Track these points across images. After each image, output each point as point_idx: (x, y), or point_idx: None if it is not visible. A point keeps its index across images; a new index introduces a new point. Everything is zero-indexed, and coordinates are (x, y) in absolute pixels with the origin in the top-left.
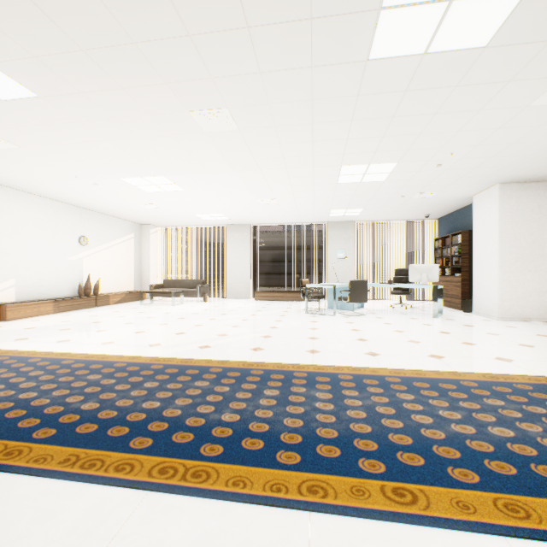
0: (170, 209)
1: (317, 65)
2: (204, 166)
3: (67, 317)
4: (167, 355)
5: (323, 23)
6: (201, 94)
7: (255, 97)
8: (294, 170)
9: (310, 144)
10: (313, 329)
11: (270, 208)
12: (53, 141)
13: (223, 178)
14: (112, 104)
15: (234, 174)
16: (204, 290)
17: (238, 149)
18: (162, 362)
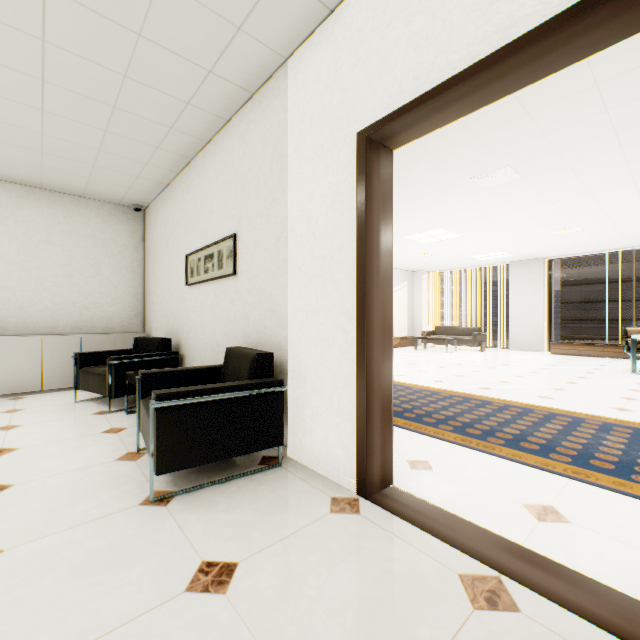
0: (443, 255)
1: (613, 107)
2: (483, 213)
3: None
4: (451, 389)
5: (612, 81)
6: (482, 165)
7: (538, 150)
8: (602, 193)
9: (622, 164)
10: (633, 390)
11: (571, 236)
12: None
13: (504, 218)
14: (408, 191)
15: (517, 213)
16: (480, 338)
17: (522, 191)
18: (448, 393)
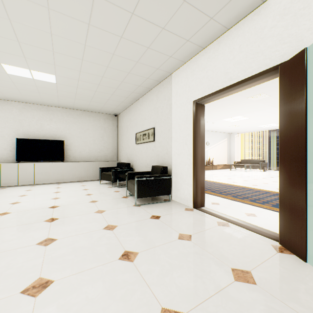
0: (243, 126)
1: None
2: (257, 109)
3: None
4: (238, 185)
5: None
6: (250, 93)
7: (273, 87)
8: None
9: None
10: None
11: None
12: None
13: (268, 110)
14: (220, 104)
15: (274, 108)
16: (263, 165)
17: (273, 100)
18: (236, 186)
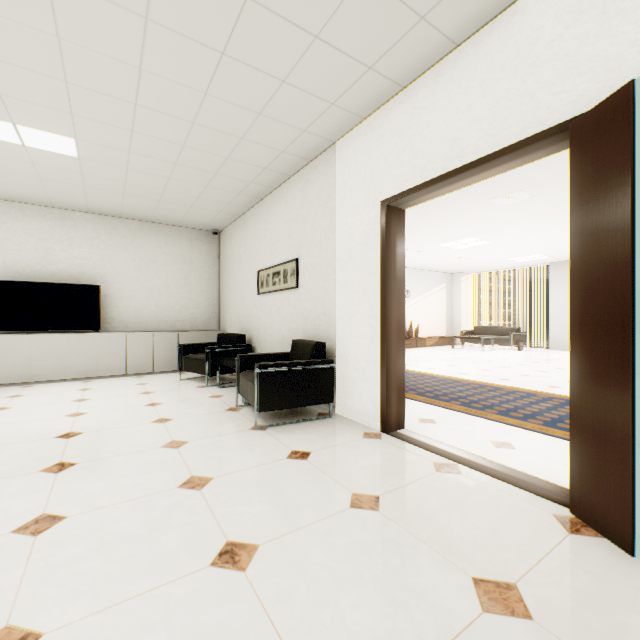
0: (479, 259)
1: None
2: (508, 224)
3: None
4: (472, 379)
5: None
6: (496, 190)
7: (542, 179)
8: None
9: None
10: None
11: None
12: None
13: (530, 227)
14: (435, 211)
15: (542, 223)
16: (518, 338)
17: (539, 207)
18: (468, 381)
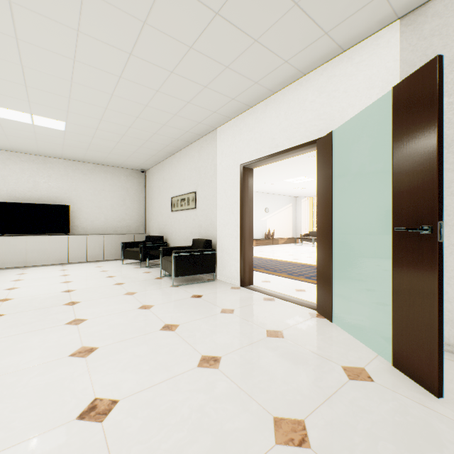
0: (311, 188)
1: None
2: None
3: (261, 248)
4: (299, 262)
5: None
6: (310, 153)
7: None
8: None
9: None
10: None
11: None
12: (258, 174)
13: None
14: (278, 162)
15: None
16: None
17: None
18: (296, 263)
